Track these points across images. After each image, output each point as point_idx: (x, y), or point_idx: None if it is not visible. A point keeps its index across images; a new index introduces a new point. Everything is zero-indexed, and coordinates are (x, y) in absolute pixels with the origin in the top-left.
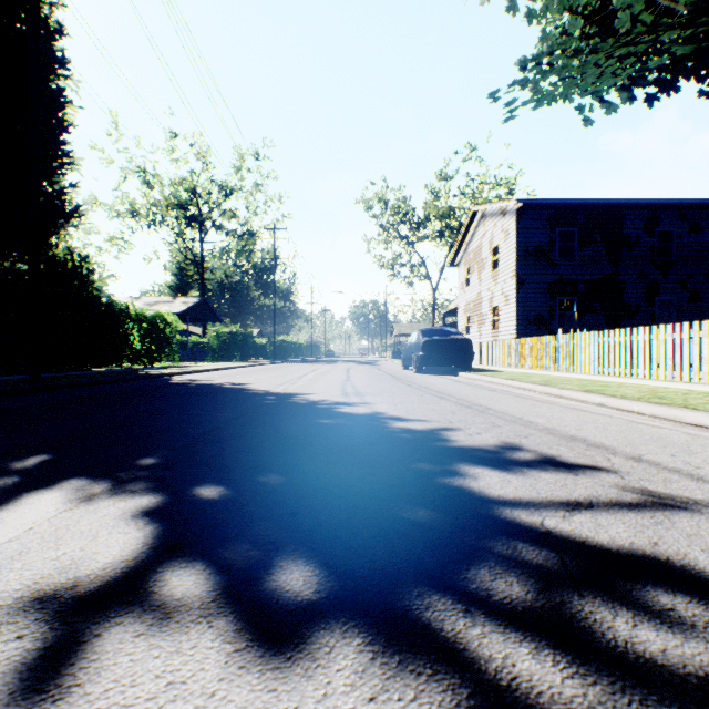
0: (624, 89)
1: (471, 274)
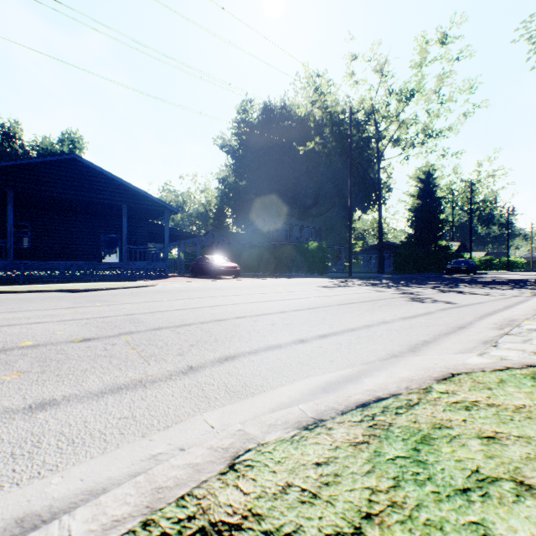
0: None
1: None
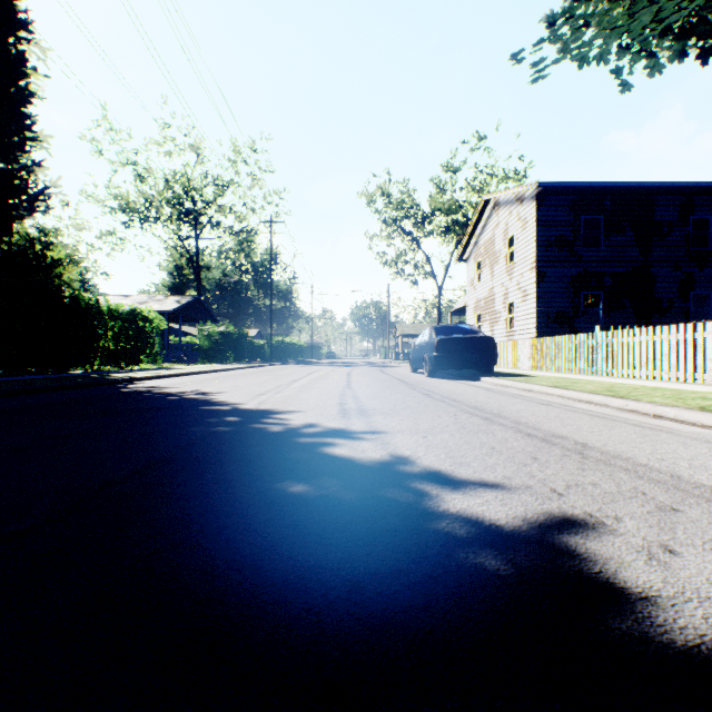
0: (678, 38)
1: (482, 269)
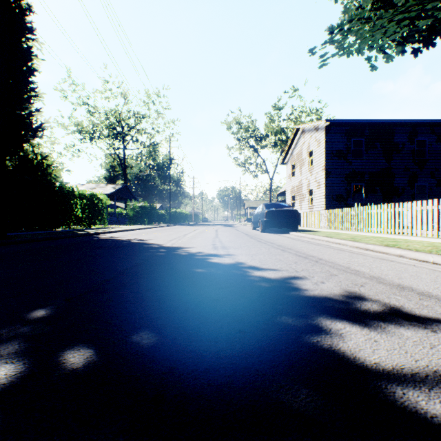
0: (399, 44)
1: (295, 169)
